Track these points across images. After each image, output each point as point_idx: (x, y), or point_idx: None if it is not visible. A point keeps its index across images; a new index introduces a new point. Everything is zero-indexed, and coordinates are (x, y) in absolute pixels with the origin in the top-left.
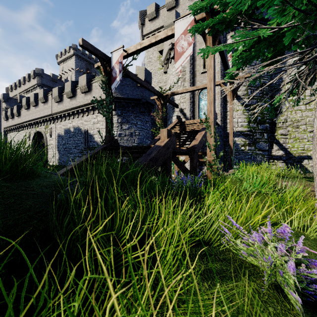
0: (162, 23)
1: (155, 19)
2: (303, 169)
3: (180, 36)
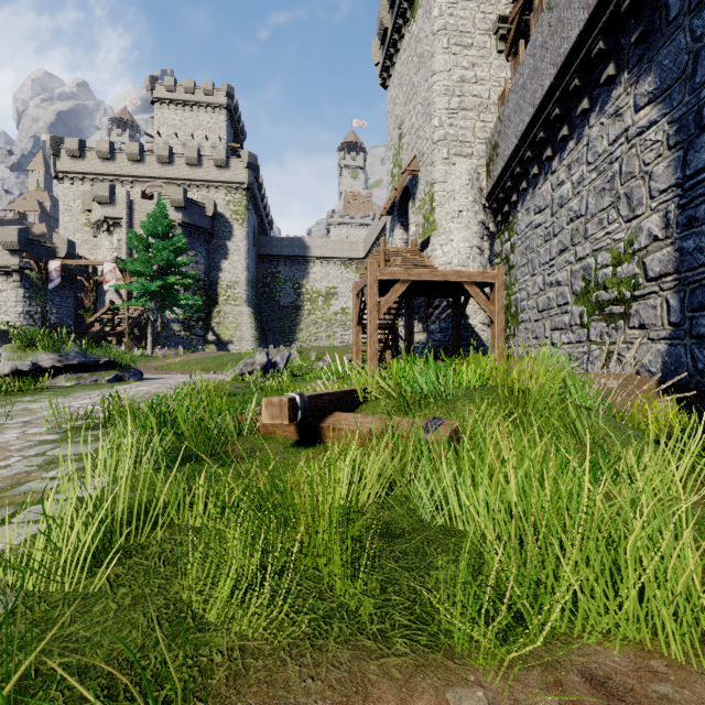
0: (91, 169)
1: (79, 159)
2: (228, 351)
3: (108, 272)
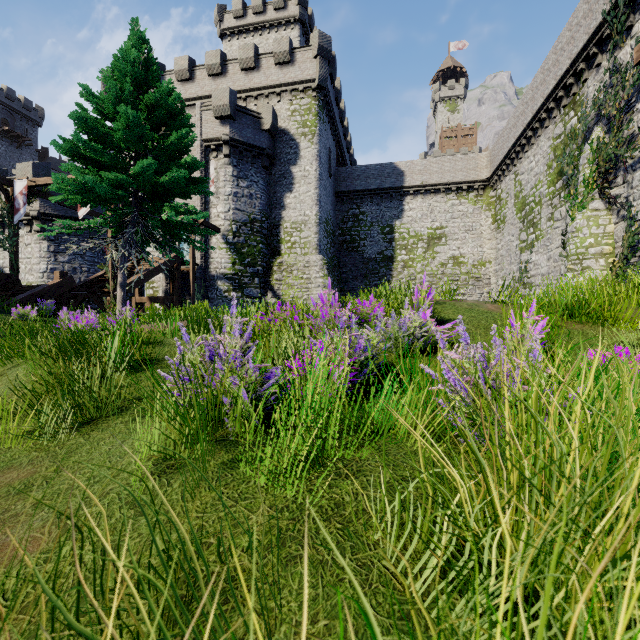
0: None
1: None
2: None
3: None
